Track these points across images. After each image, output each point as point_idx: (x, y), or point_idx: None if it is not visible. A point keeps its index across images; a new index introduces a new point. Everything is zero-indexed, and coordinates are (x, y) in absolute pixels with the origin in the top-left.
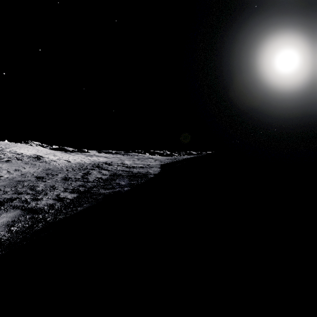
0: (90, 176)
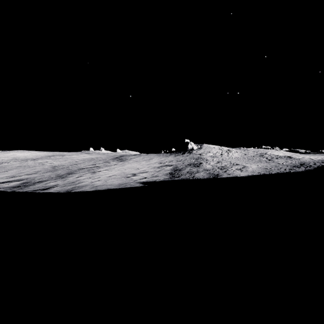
0: None
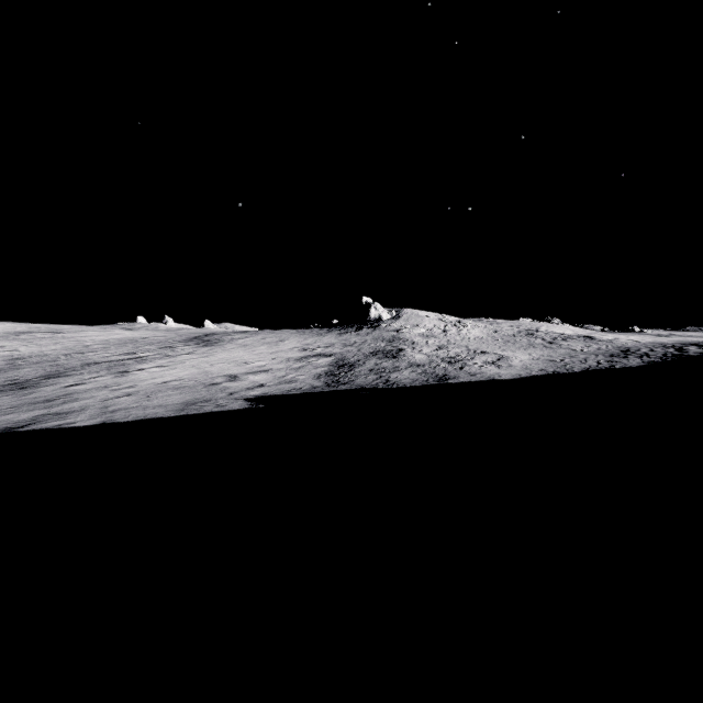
0: (686, 350)
